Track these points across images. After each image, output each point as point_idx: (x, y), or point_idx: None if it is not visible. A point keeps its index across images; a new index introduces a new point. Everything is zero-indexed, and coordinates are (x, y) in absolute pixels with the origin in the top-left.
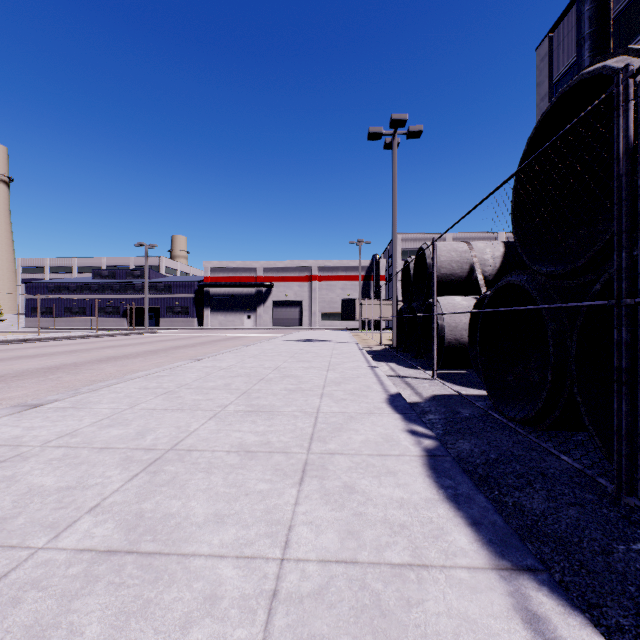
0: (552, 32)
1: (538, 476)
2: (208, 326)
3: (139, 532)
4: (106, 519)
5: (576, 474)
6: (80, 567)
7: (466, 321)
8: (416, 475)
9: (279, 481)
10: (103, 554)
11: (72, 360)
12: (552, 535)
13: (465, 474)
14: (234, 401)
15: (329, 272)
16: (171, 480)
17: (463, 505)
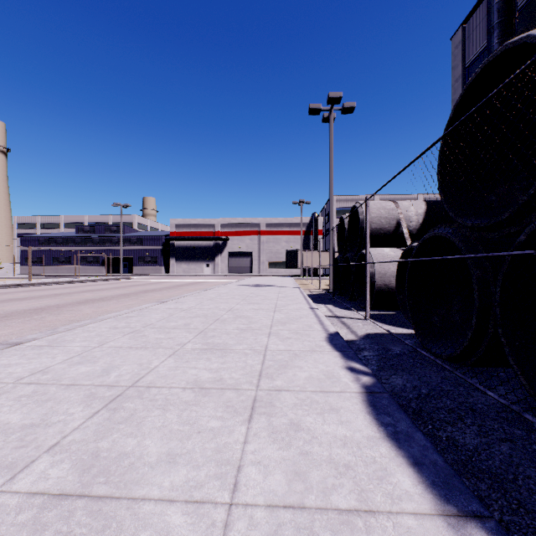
0: (465, 23)
1: (468, 411)
2: (173, 273)
3: (93, 473)
4: (63, 459)
5: (502, 409)
6: (30, 513)
7: (394, 269)
8: (357, 412)
9: (230, 418)
10: (55, 498)
11: (55, 302)
12: (487, 471)
13: (402, 411)
14: (192, 339)
15: (275, 228)
16: (129, 417)
17: (403, 443)
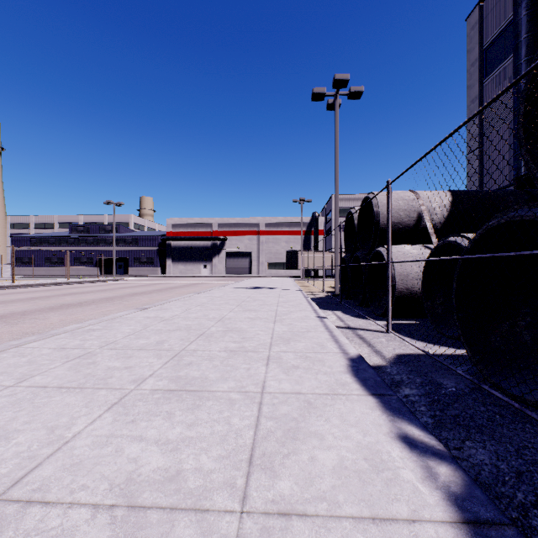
0: (482, 1)
1: None
2: (170, 274)
3: None
4: None
5: None
6: None
7: (417, 270)
8: None
9: None
10: None
11: (24, 308)
12: None
13: None
14: (157, 371)
15: (275, 227)
16: None
17: None
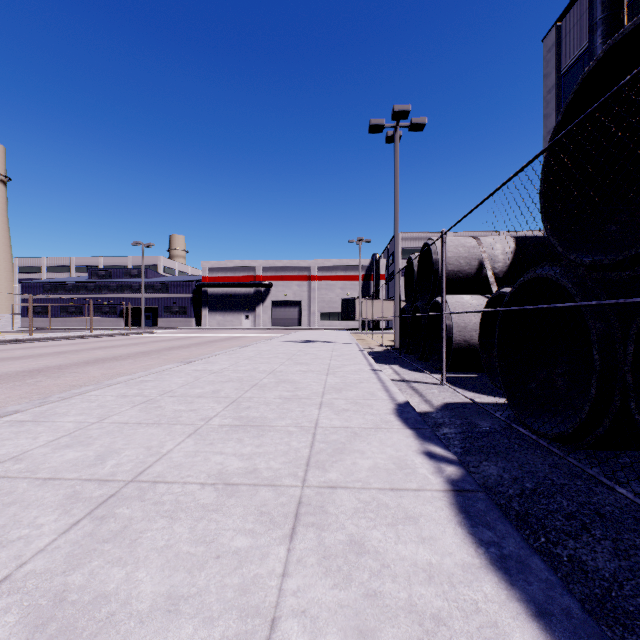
0: (560, 21)
1: (594, 517)
2: (206, 326)
3: (49, 633)
4: (9, 605)
5: None
6: None
7: (476, 321)
8: (443, 522)
9: (263, 533)
10: None
11: (58, 362)
12: (637, 615)
13: (507, 520)
14: (220, 412)
15: (328, 271)
16: (120, 531)
17: (516, 577)
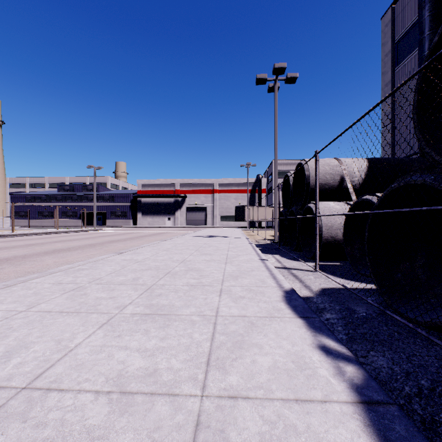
0: (394, 4)
1: None
2: (140, 225)
3: None
4: None
5: None
6: None
7: (340, 222)
8: None
9: None
10: None
11: (24, 252)
12: None
13: None
14: (135, 300)
15: (226, 187)
16: None
17: None
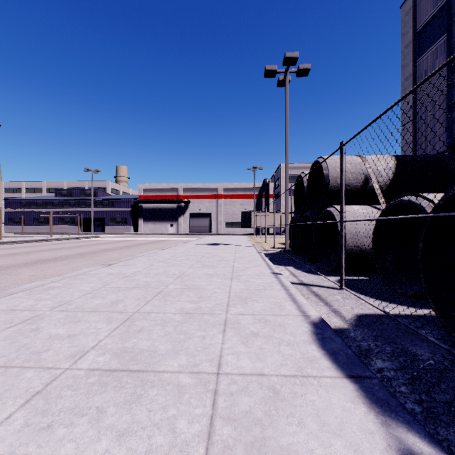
0: None
1: None
2: (141, 232)
3: None
4: None
5: None
6: None
7: (367, 228)
8: None
9: None
10: None
11: (2, 263)
12: None
13: None
14: (102, 340)
15: (231, 192)
16: None
17: None
